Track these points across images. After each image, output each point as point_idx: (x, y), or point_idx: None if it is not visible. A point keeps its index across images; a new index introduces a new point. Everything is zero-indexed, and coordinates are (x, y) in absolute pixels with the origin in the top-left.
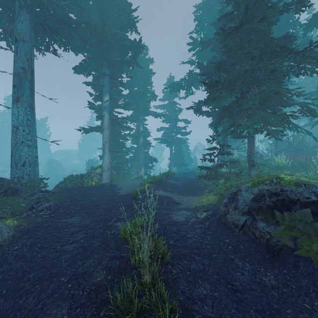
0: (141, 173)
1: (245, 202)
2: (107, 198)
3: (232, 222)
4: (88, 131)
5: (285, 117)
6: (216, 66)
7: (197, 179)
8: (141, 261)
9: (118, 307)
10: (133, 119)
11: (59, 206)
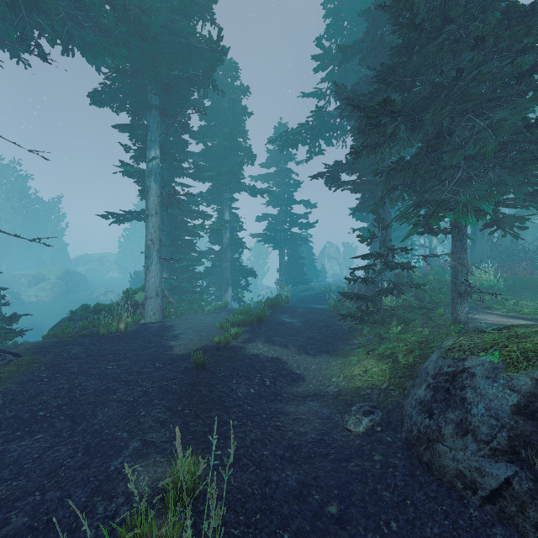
0: (226, 297)
1: (495, 416)
2: (140, 367)
3: (456, 471)
4: (123, 220)
5: None
6: (381, 75)
7: (331, 311)
8: None
9: None
10: (211, 199)
11: (12, 398)
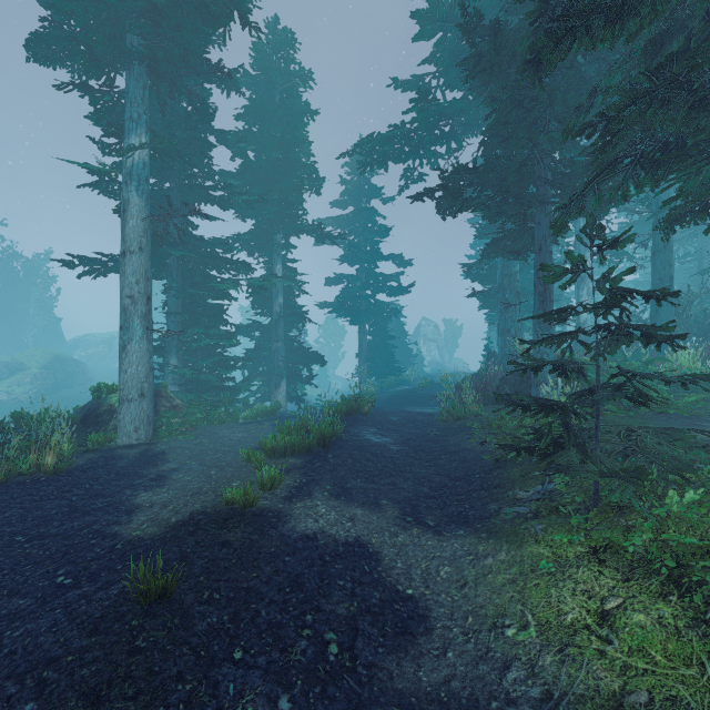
0: (278, 396)
1: None
2: (7, 591)
3: None
4: (103, 271)
5: None
6: None
7: (446, 420)
8: None
9: None
10: (255, 245)
11: None
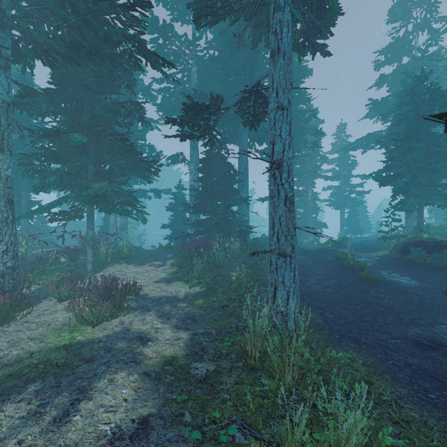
0: (309, 239)
1: (400, 248)
2: (305, 251)
3: (392, 258)
4: (264, 200)
5: (442, 198)
6: (390, 159)
7: (377, 244)
8: (348, 260)
9: (343, 268)
10: (301, 184)
11: None
